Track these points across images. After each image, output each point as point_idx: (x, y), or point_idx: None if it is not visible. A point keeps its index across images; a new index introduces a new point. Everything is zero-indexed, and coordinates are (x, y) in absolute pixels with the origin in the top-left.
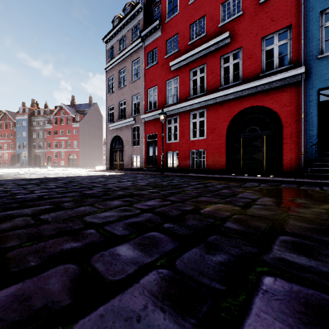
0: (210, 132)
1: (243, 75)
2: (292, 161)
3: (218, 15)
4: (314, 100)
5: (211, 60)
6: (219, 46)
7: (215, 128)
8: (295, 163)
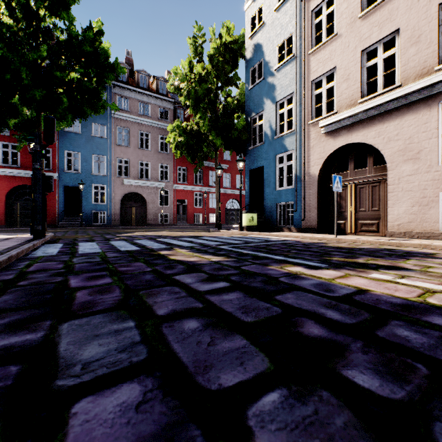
0: None
1: (21, 163)
2: (52, 219)
3: None
4: (63, 191)
5: None
6: None
7: None
8: (54, 220)
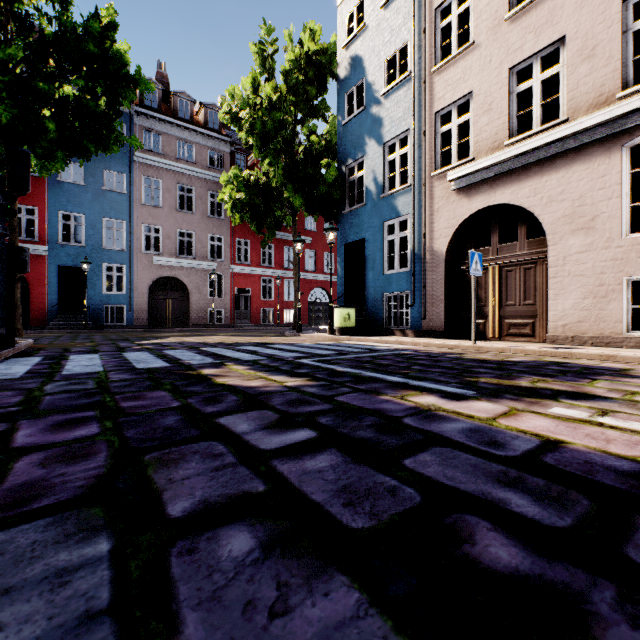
0: None
1: None
2: (39, 317)
3: None
4: (56, 273)
5: None
6: None
7: None
8: (42, 319)
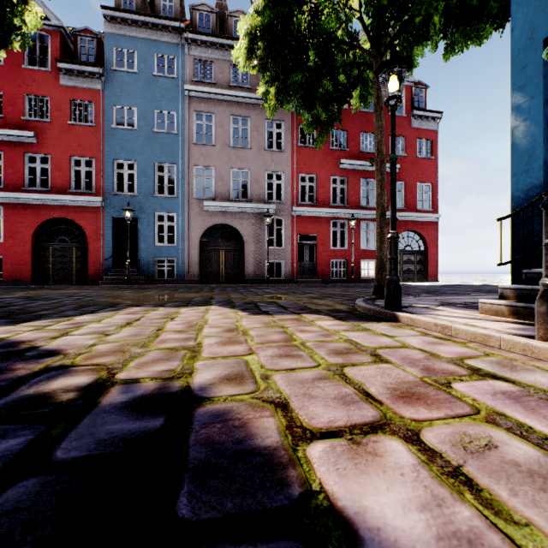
0: (10, 236)
1: (52, 184)
2: (95, 271)
3: (21, 104)
4: (111, 225)
5: (11, 151)
6: (22, 141)
7: (18, 233)
8: (98, 273)
